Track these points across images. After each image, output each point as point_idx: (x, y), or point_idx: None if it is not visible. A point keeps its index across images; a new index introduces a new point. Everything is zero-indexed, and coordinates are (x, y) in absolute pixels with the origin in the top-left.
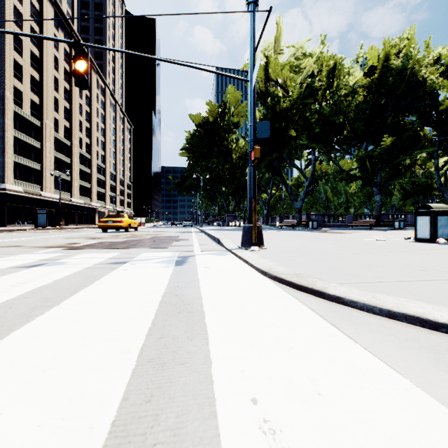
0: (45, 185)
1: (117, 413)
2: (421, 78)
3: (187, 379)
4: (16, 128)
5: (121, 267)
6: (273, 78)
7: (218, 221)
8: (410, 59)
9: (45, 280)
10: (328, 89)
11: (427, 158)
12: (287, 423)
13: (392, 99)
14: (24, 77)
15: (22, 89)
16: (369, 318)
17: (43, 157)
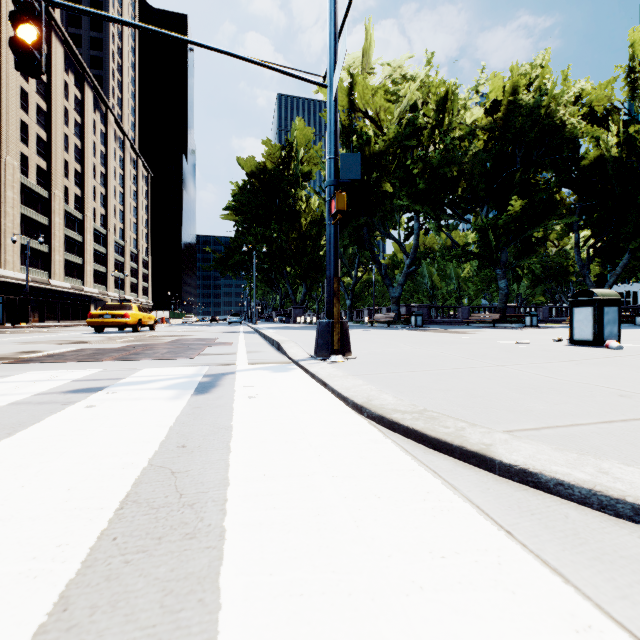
0: (5, 258)
1: None
2: (558, 121)
3: None
4: None
5: (85, 399)
6: (360, 107)
7: (280, 316)
8: (545, 93)
9: None
10: (437, 128)
11: (565, 231)
12: None
13: (521, 147)
14: None
15: None
16: (616, 532)
17: (1, 213)
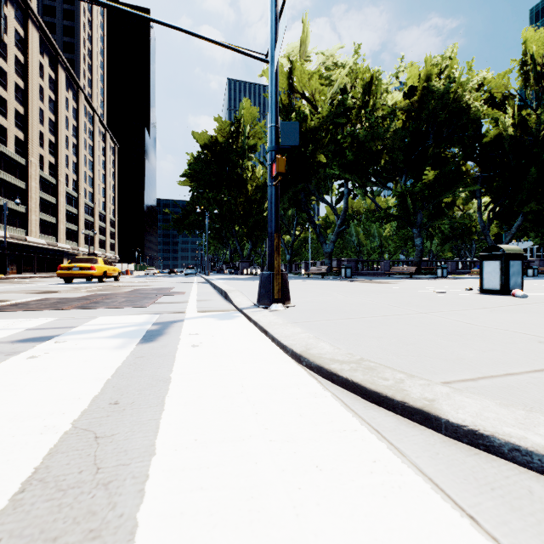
0: None
1: None
2: (464, 105)
3: None
4: None
5: (30, 349)
6: (298, 89)
7: (229, 268)
8: (453, 81)
9: None
10: (364, 108)
11: (469, 197)
12: None
13: (434, 126)
14: None
15: None
16: None
17: None
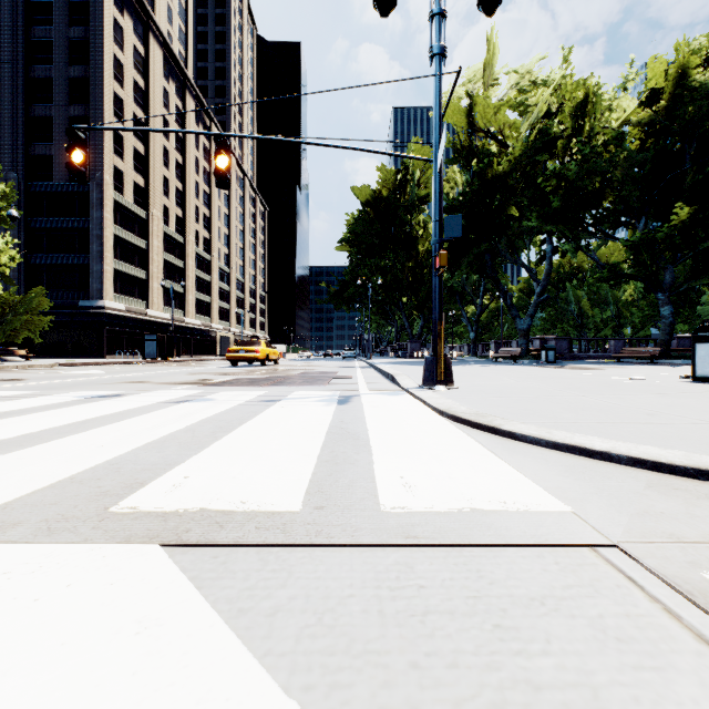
0: (152, 300)
1: (312, 478)
2: None
3: (356, 470)
4: (116, 223)
5: (276, 404)
6: (481, 125)
7: (395, 350)
8: None
9: (206, 413)
10: (574, 136)
11: None
12: (420, 484)
13: (692, 142)
14: (126, 152)
15: (124, 168)
16: (533, 449)
17: (150, 261)
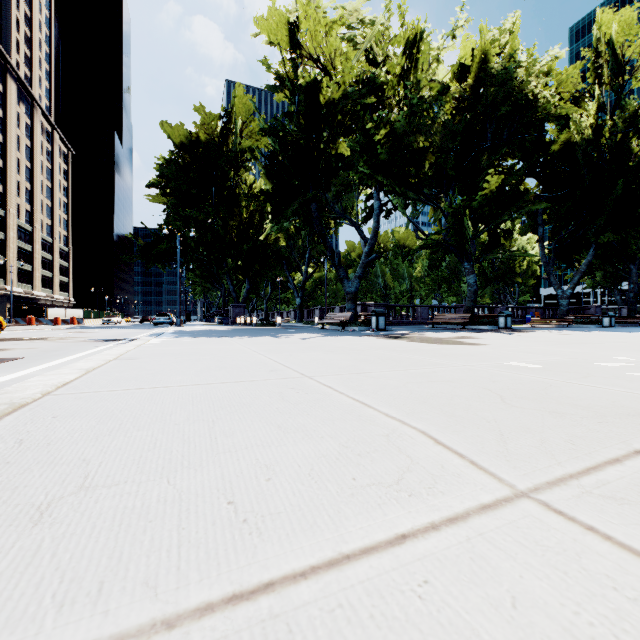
0: None
1: None
2: (529, 97)
3: None
4: None
5: None
6: (307, 48)
7: (219, 316)
8: (517, 63)
9: None
10: (403, 81)
11: (528, 225)
12: None
13: (492, 122)
14: None
15: None
16: None
17: None
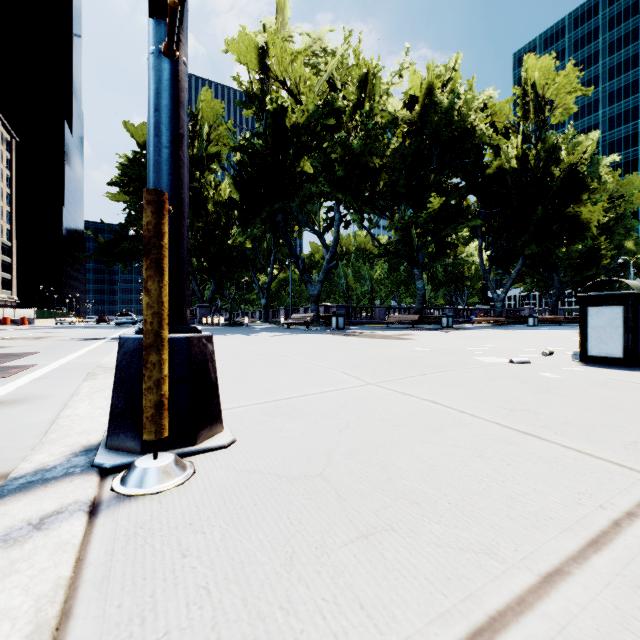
0: None
1: None
2: (468, 127)
3: None
4: None
5: None
6: (274, 73)
7: None
8: (458, 97)
9: None
10: (360, 109)
11: (470, 236)
12: None
13: (438, 147)
14: None
15: None
16: None
17: None
